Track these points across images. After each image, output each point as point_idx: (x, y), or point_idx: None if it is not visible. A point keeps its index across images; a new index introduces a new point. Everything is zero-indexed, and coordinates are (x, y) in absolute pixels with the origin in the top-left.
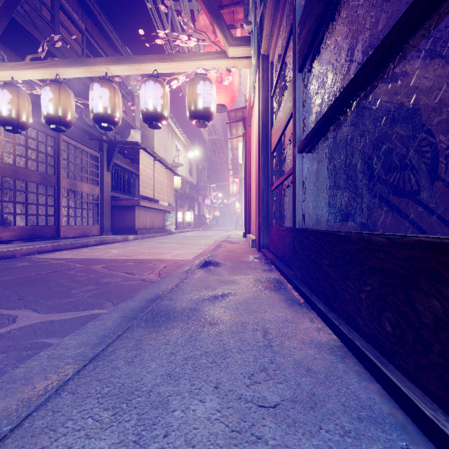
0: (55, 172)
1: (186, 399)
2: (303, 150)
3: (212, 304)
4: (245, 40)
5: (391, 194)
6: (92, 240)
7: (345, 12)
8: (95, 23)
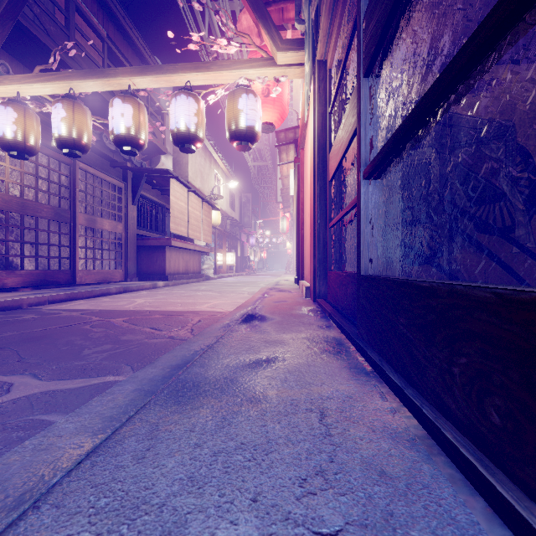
0: (70, 206)
1: (211, 519)
2: (370, 176)
3: (254, 373)
4: (298, 43)
5: (478, 231)
6: (113, 287)
7: (421, 6)
8: (118, 28)
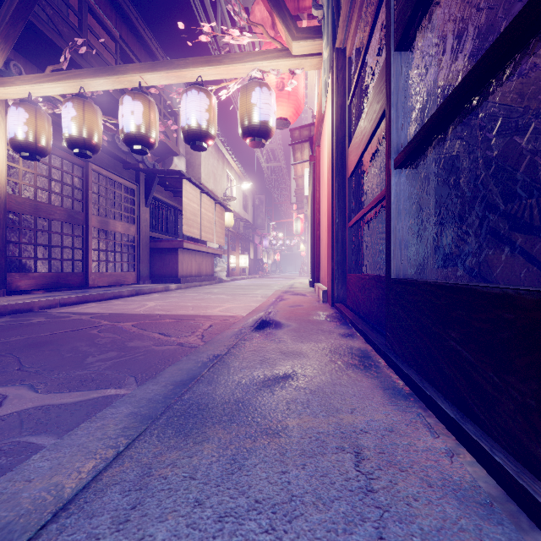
0: (83, 209)
1: None
2: (404, 163)
3: (270, 394)
4: (314, 31)
5: (513, 230)
6: (125, 290)
7: None
8: (131, 30)
